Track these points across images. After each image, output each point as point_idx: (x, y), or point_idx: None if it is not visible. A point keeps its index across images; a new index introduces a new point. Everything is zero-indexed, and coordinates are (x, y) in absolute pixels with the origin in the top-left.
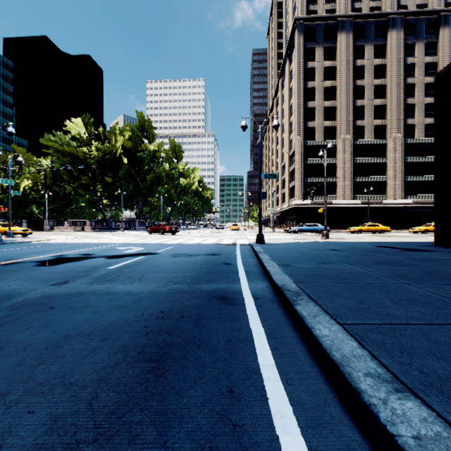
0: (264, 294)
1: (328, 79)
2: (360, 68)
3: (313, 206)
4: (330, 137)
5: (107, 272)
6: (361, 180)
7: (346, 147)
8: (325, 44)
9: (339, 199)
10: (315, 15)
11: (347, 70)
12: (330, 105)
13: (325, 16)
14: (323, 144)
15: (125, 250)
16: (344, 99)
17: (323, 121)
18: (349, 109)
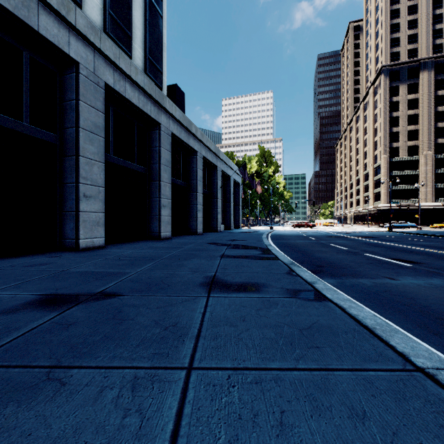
0: (421, 235)
1: (411, 108)
2: (441, 97)
3: (398, 208)
4: (413, 154)
5: (373, 234)
6: (442, 187)
7: (427, 161)
8: (408, 81)
9: (421, 202)
10: (399, 62)
11: (428, 100)
12: (413, 129)
13: (409, 61)
14: (407, 159)
15: (343, 232)
16: (425, 123)
17: (407, 142)
18: (430, 131)
